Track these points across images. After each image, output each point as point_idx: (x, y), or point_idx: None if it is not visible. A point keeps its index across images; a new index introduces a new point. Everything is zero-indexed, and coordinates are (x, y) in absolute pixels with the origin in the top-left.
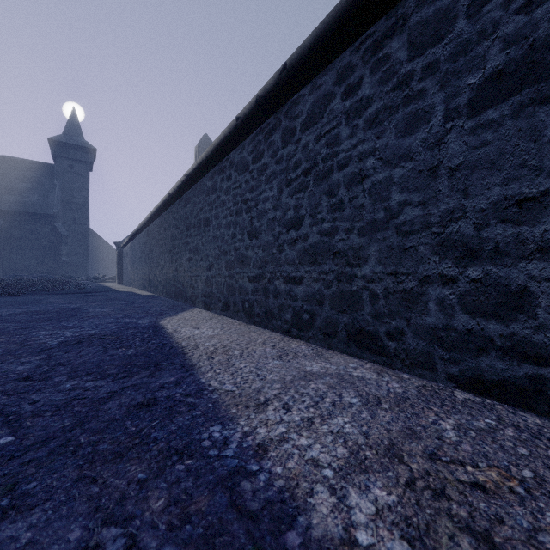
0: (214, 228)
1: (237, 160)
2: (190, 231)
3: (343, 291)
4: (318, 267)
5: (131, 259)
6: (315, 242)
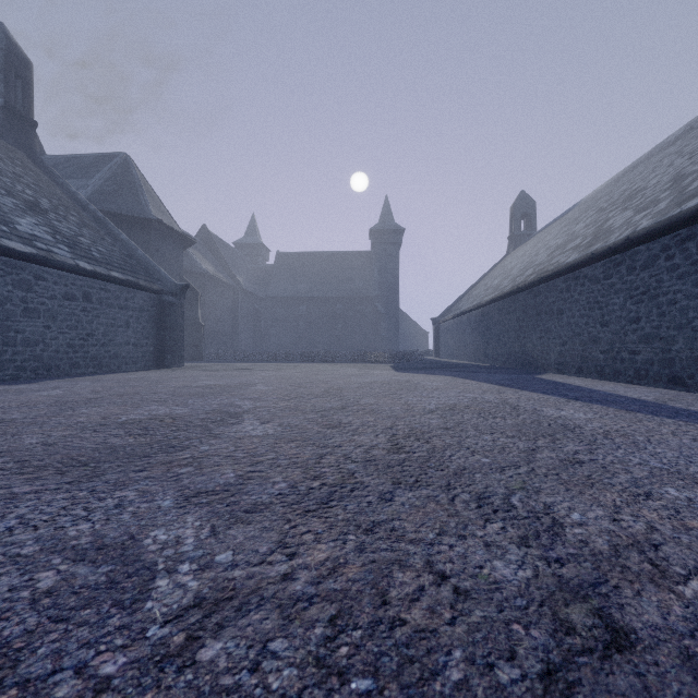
0: (567, 317)
1: (590, 275)
2: (541, 317)
3: (665, 358)
4: (650, 345)
5: (456, 334)
6: (649, 332)
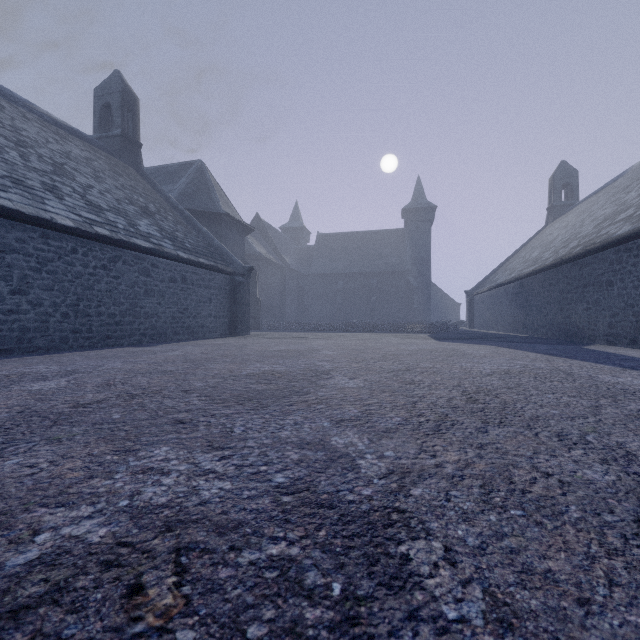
0: (618, 288)
1: None
2: (587, 288)
3: None
4: None
5: (491, 306)
6: None
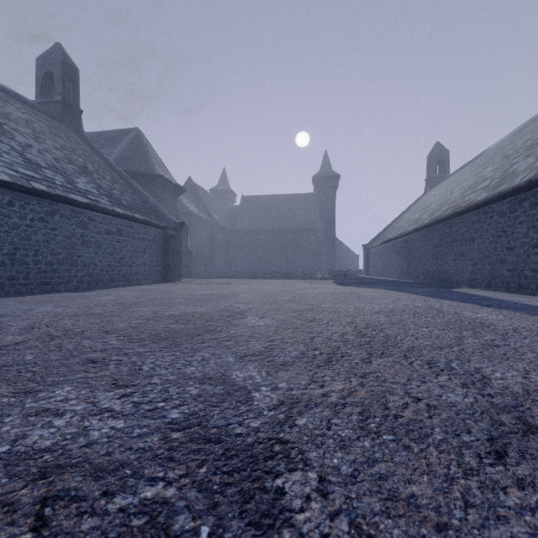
0: (478, 243)
1: (498, 209)
2: (455, 243)
3: None
4: None
5: (383, 257)
6: None
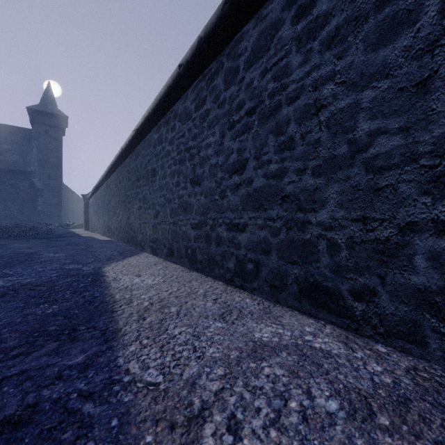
0: (160, 177)
1: (181, 110)
2: (140, 182)
3: (293, 240)
4: (264, 213)
5: (95, 208)
6: (261, 186)
